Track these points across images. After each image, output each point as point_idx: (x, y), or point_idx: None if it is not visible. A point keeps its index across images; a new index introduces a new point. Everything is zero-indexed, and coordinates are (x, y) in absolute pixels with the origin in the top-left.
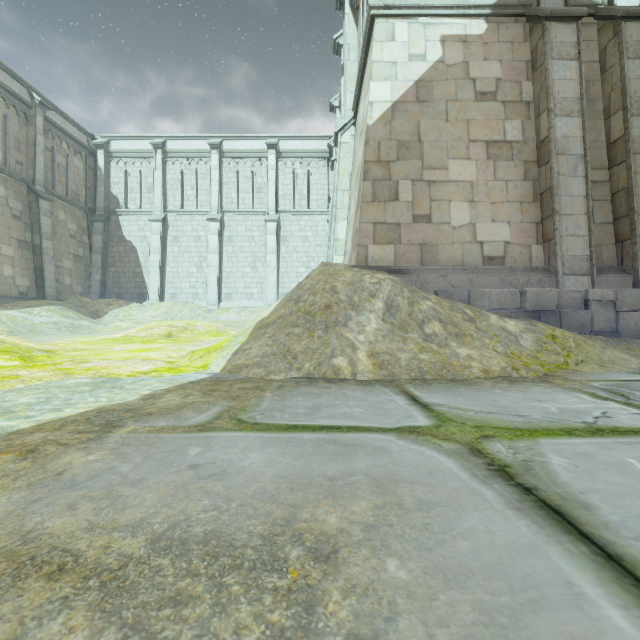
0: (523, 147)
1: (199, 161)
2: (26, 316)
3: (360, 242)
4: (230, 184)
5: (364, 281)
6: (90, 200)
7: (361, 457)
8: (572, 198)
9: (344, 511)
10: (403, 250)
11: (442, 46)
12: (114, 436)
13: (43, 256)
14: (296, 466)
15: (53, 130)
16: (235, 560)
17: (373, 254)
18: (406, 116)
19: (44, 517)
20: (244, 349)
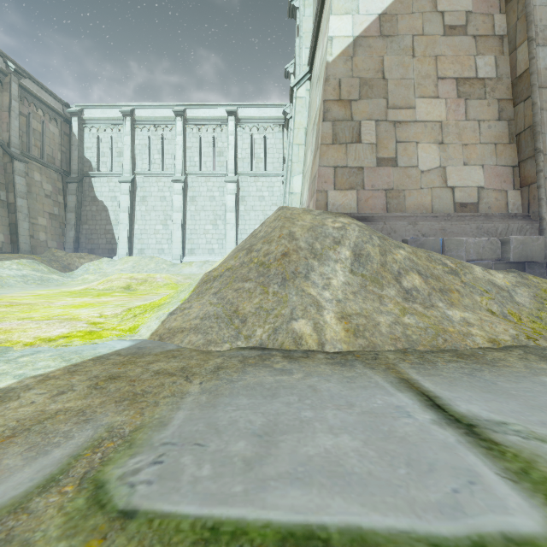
0: (497, 84)
1: (165, 127)
2: None
3: (319, 187)
4: (193, 148)
5: (326, 228)
6: (65, 163)
7: None
8: None
9: None
10: (366, 196)
11: None
12: None
13: (17, 213)
14: None
15: (29, 97)
16: None
17: (334, 200)
18: (369, 52)
19: None
20: (183, 307)
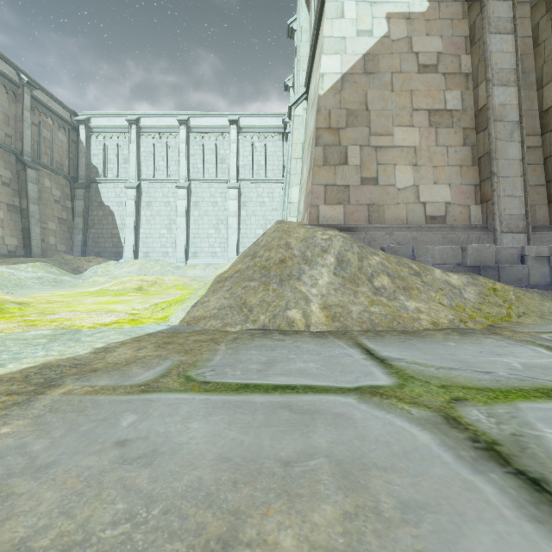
0: (462, 115)
1: (169, 135)
2: (13, 272)
3: (312, 202)
4: (196, 156)
5: (316, 238)
6: (73, 170)
7: (320, 429)
8: (509, 161)
9: (303, 524)
10: (352, 210)
11: (387, 23)
12: (44, 399)
13: (30, 219)
14: (243, 443)
15: (39, 107)
16: None
17: (324, 214)
18: (354, 87)
19: None
20: (203, 301)
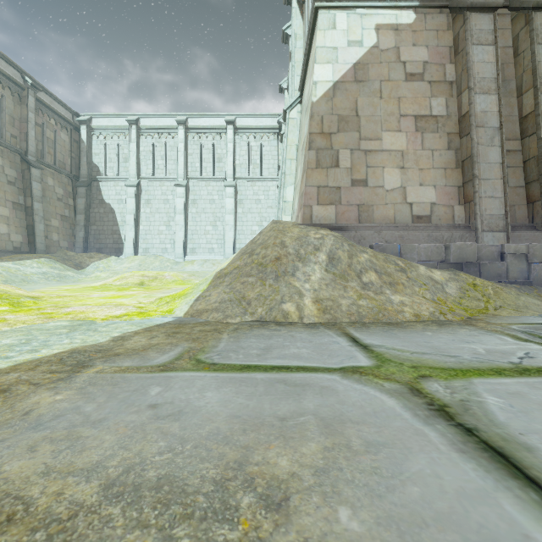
0: (447, 121)
1: (168, 135)
2: (19, 267)
3: (306, 203)
4: (194, 155)
5: (309, 237)
6: (75, 168)
7: (309, 397)
8: (490, 165)
9: (295, 453)
10: (343, 210)
11: (377, 33)
12: (82, 376)
13: (34, 216)
14: (249, 406)
15: (43, 108)
16: (186, 509)
17: (317, 213)
18: (345, 94)
19: (3, 460)
20: (205, 296)
